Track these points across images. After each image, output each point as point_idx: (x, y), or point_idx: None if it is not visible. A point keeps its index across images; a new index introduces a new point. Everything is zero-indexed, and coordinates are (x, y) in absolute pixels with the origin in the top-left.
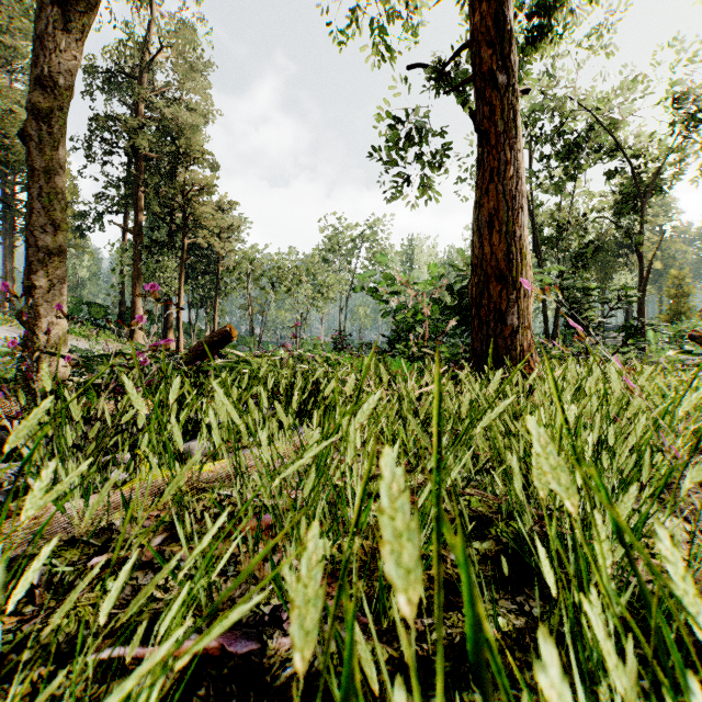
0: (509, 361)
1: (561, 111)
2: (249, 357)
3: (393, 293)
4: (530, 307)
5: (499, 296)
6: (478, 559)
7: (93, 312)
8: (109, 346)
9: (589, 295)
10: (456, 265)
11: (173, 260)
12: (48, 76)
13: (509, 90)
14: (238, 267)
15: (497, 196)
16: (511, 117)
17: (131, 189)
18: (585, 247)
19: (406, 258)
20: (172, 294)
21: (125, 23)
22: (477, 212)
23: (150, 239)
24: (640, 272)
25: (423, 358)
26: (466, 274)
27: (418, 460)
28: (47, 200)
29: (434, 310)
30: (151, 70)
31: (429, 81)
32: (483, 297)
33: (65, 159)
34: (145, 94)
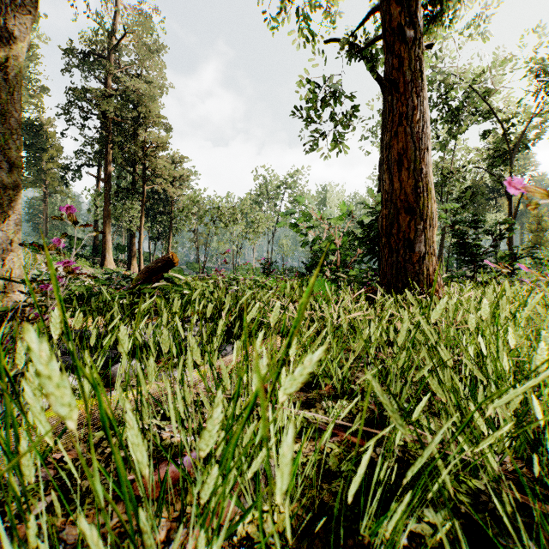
0: (417, 284)
1: (444, 82)
2: (194, 279)
3: (311, 227)
4: (434, 236)
5: (408, 226)
6: (437, 543)
7: (73, 243)
8: (84, 270)
9: (476, 228)
10: (365, 203)
11: (136, 203)
12: (3, 27)
13: (416, 44)
14: (187, 207)
15: (406, 138)
16: (418, 68)
17: (102, 146)
18: (464, 191)
19: (320, 201)
20: (135, 229)
21: (97, 14)
22: (387, 152)
23: (117, 186)
24: (509, 211)
25: (337, 280)
26: (373, 210)
27: (343, 385)
28: (3, 139)
29: (345, 241)
30: (118, 52)
31: (341, 49)
32: (393, 227)
33: (20, 103)
34: (113, 71)
